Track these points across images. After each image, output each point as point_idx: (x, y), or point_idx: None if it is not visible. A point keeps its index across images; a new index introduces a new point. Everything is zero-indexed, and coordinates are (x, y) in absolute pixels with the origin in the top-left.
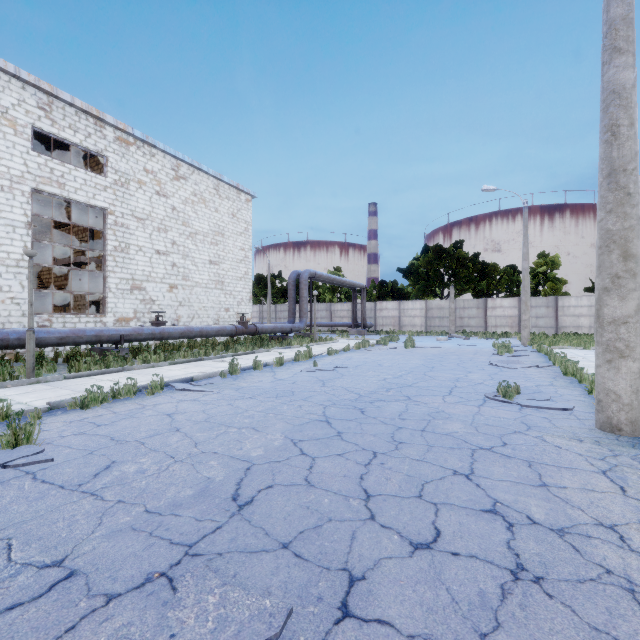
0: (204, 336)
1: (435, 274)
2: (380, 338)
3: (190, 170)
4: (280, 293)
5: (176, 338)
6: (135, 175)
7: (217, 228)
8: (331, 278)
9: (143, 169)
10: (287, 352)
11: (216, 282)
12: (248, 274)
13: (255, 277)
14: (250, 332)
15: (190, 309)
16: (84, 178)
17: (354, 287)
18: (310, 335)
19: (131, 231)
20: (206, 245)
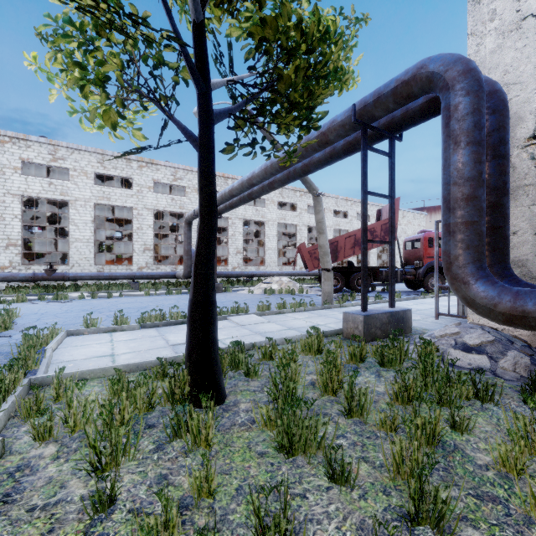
0: None
1: None
2: None
3: (406, 213)
4: None
5: None
6: None
7: (413, 232)
8: None
9: None
10: None
11: None
12: None
13: None
14: None
15: None
16: None
17: None
18: None
19: None
20: None
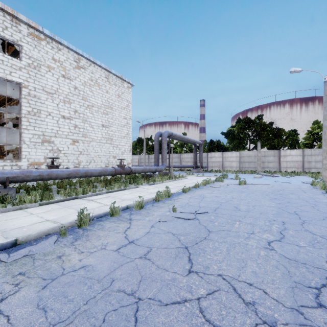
0: (89, 176)
1: (245, 135)
2: (214, 175)
3: (88, 63)
4: (151, 148)
5: (64, 178)
6: (45, 62)
7: (107, 103)
8: (182, 137)
9: (52, 58)
10: (151, 188)
11: (107, 139)
12: (129, 134)
13: (137, 139)
14: (126, 172)
15: (88, 156)
16: (1, 59)
17: (195, 143)
18: (168, 174)
19: (42, 101)
20: (99, 114)
